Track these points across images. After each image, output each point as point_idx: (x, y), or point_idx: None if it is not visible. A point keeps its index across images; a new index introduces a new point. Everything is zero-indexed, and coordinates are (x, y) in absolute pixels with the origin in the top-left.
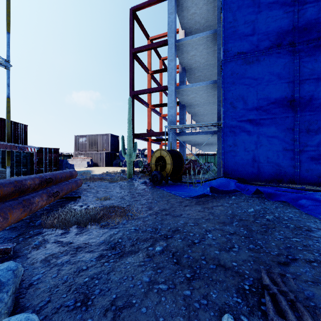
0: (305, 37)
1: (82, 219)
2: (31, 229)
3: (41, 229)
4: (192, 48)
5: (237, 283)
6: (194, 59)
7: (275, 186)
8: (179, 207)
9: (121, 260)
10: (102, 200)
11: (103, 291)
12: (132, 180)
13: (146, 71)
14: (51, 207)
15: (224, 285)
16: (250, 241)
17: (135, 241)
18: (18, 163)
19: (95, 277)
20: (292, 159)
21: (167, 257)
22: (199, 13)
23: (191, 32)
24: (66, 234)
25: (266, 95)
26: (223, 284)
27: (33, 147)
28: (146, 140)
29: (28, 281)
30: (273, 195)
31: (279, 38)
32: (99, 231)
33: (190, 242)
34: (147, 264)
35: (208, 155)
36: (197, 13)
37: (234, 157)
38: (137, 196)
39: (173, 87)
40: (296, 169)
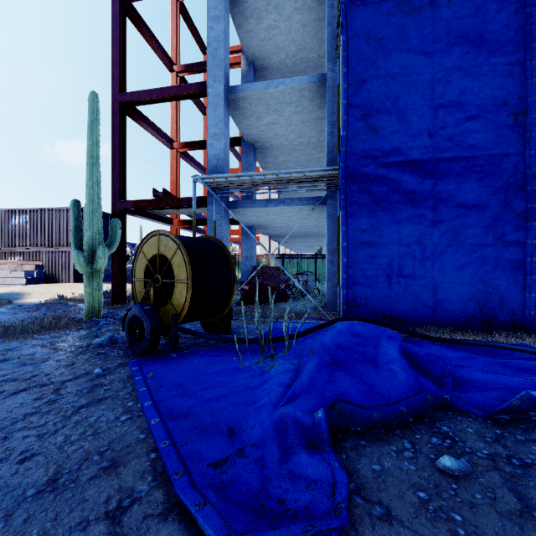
0: None
1: None
2: None
3: None
4: (269, 5)
5: None
6: (273, 40)
7: None
8: None
9: None
10: None
11: None
12: (88, 328)
13: (166, 63)
14: None
15: None
16: None
17: None
18: None
19: None
20: (518, 265)
21: None
22: None
23: None
24: None
25: (453, 96)
26: None
27: None
28: (166, 222)
29: None
30: None
31: None
32: None
33: None
34: None
35: (303, 258)
36: None
37: (374, 259)
38: None
39: (220, 84)
40: (528, 292)
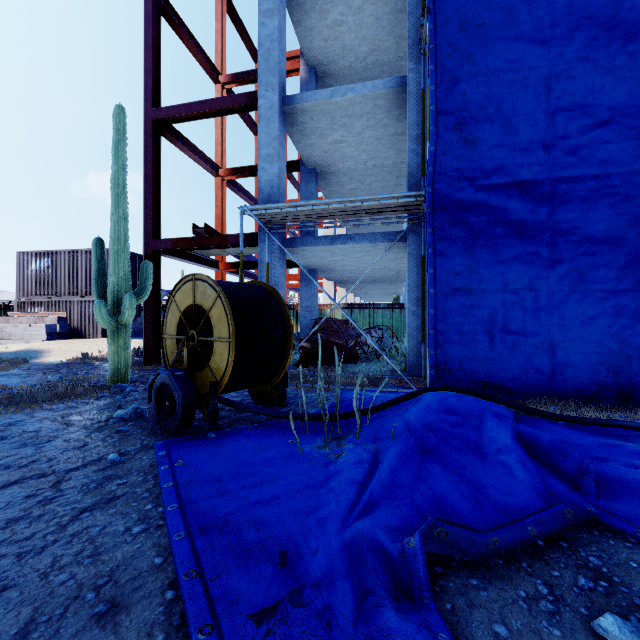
0: None
1: None
2: None
3: None
4: None
5: None
6: (340, 39)
7: None
8: None
9: None
10: None
11: None
12: (111, 396)
13: (210, 73)
14: None
15: None
16: None
17: None
18: None
19: None
20: None
21: None
22: None
23: None
24: None
25: (577, 95)
26: None
27: None
28: (210, 265)
29: None
30: None
31: None
32: None
33: None
34: None
35: (376, 308)
36: None
37: (471, 311)
38: None
39: (274, 94)
40: None
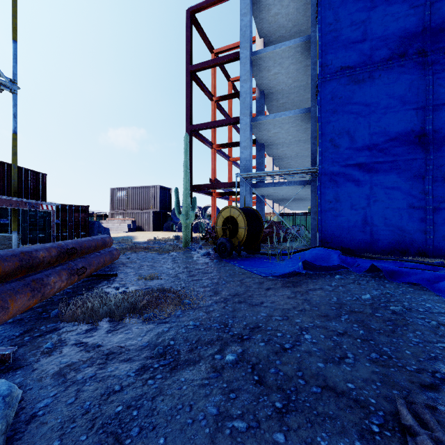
0: (441, 43)
1: (117, 309)
2: (44, 323)
3: (57, 324)
4: (275, 64)
5: (359, 420)
6: (277, 79)
7: (397, 260)
8: (258, 291)
9: (174, 375)
10: (146, 280)
11: (145, 431)
12: (189, 251)
13: (209, 97)
14: (74, 289)
15: (338, 424)
16: (370, 347)
17: (195, 343)
18: (33, 227)
19: (132, 405)
20: (421, 220)
21: (244, 371)
22: (284, 14)
23: (272, 42)
24: (94, 332)
25: (382, 127)
26: (337, 421)
27: (50, 204)
28: (209, 194)
29: (31, 409)
30: (397, 274)
31: (402, 45)
32: (141, 327)
33: (279, 347)
34: (213, 383)
35: (297, 215)
36: (281, 13)
37: (336, 217)
38: (197, 274)
39: (247, 118)
40: (428, 236)
